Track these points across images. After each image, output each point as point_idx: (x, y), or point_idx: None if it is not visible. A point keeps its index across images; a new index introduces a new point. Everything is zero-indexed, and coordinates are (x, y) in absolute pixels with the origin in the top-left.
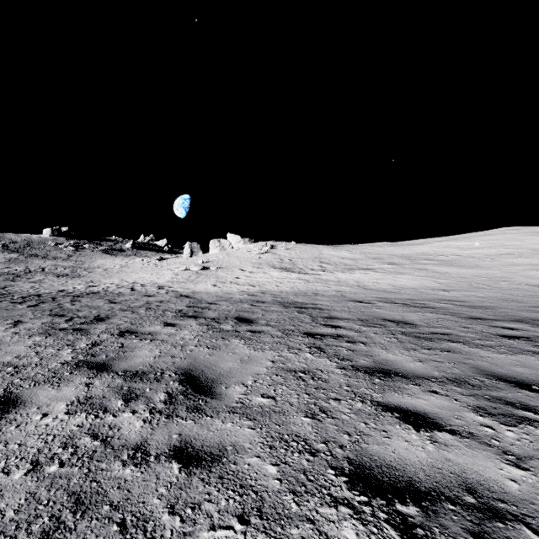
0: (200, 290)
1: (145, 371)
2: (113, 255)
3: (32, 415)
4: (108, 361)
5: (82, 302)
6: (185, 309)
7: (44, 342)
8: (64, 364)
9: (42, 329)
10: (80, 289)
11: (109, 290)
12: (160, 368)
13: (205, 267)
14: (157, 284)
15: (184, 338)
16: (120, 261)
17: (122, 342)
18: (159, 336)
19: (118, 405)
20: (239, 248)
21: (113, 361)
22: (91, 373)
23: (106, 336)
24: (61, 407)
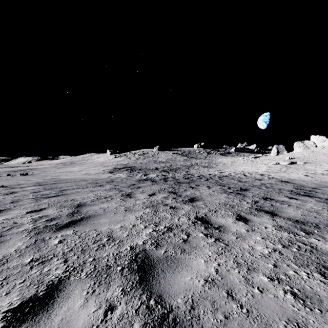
0: (294, 178)
1: (302, 221)
2: (225, 156)
3: (259, 226)
4: (272, 211)
5: (225, 180)
6: (294, 190)
7: (229, 196)
8: (250, 208)
9: (222, 191)
10: (217, 174)
11: (231, 175)
12: (312, 222)
13: (292, 162)
14: (258, 173)
15: (312, 208)
16: (230, 159)
17: (270, 203)
18: (291, 204)
19: (302, 234)
20: (324, 147)
21: (275, 212)
22: (269, 215)
23: (257, 198)
24: (269, 226)
